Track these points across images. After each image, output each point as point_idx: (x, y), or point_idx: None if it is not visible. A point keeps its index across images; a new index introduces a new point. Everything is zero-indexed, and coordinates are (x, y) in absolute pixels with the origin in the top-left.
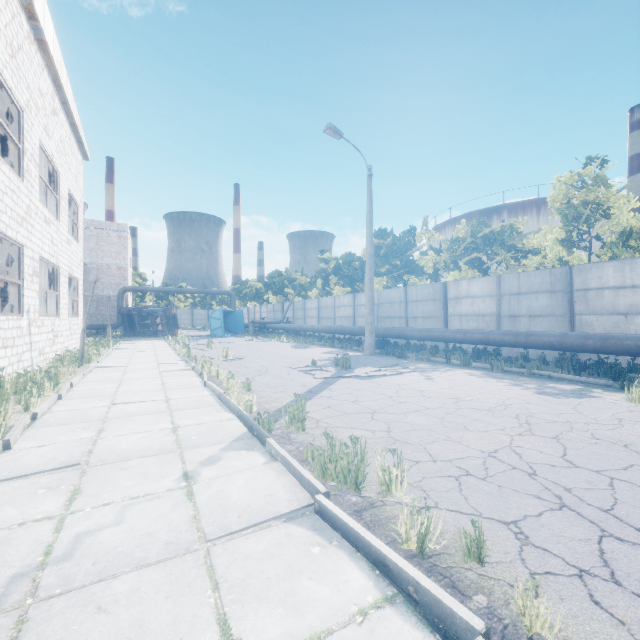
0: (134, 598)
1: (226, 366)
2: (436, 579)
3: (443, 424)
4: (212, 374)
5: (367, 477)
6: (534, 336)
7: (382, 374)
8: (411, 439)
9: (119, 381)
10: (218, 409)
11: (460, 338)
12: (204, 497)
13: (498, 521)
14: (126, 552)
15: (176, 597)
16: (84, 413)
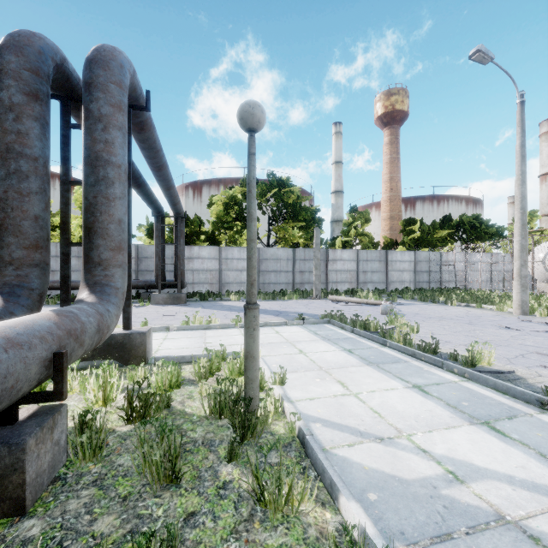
0: None
1: None
2: None
3: None
4: None
5: None
6: (74, 282)
7: None
8: None
9: None
10: None
11: None
12: None
13: None
14: None
15: None
16: None
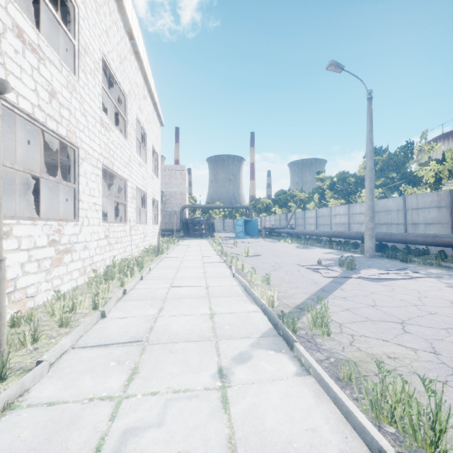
0: None
1: (248, 261)
2: None
3: None
4: (238, 267)
5: None
6: None
7: (393, 277)
8: None
9: (177, 268)
10: (245, 299)
11: None
12: (238, 410)
13: None
14: None
15: None
16: (153, 292)
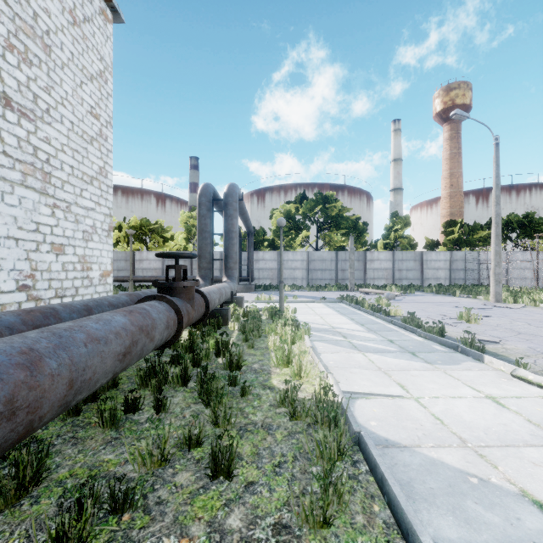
0: None
1: None
2: None
3: None
4: None
5: None
6: None
7: None
8: None
9: None
10: None
11: (154, 279)
12: None
13: None
14: None
15: None
16: None
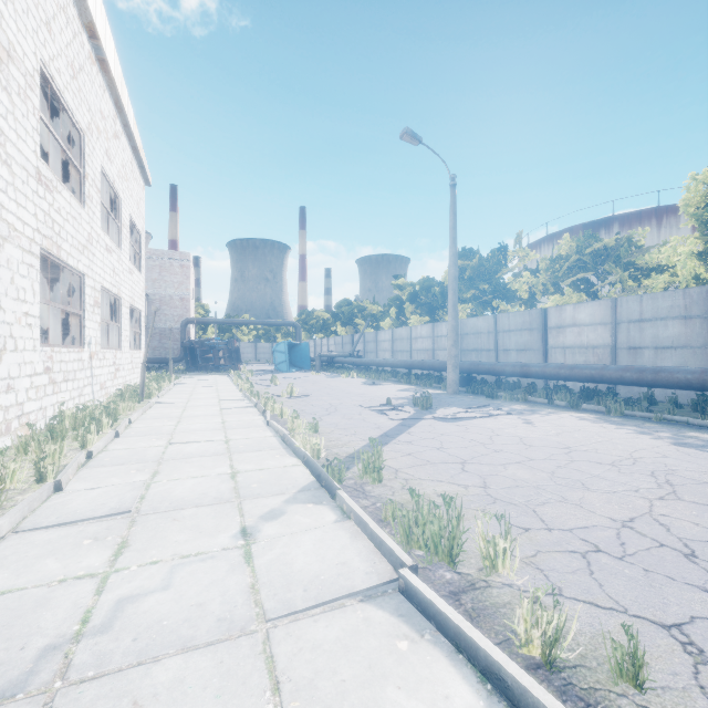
0: (177, 693)
1: (291, 404)
2: (575, 706)
3: (554, 480)
4: (276, 412)
5: (463, 546)
6: (664, 372)
7: (470, 416)
8: (515, 498)
9: (178, 418)
10: (282, 453)
11: (565, 374)
12: (264, 561)
13: (653, 622)
14: (172, 627)
15: (227, 697)
16: (140, 453)
